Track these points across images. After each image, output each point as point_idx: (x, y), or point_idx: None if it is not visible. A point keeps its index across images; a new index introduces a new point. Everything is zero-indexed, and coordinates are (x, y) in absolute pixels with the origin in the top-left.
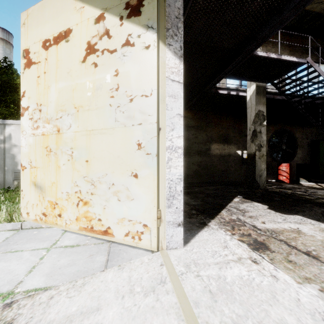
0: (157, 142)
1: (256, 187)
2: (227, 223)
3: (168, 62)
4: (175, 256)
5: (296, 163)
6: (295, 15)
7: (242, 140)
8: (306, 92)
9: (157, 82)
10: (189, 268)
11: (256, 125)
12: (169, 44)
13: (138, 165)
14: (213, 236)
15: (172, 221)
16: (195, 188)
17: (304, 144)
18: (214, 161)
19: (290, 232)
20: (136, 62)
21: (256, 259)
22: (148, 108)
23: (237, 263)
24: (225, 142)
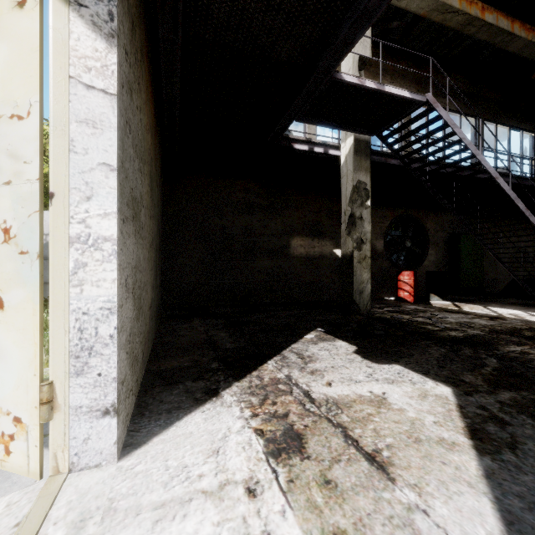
0: (39, 224)
1: (355, 311)
2: (260, 388)
3: (77, 43)
4: (77, 491)
5: (427, 270)
6: (388, 4)
7: None
8: (429, 154)
9: (39, 86)
10: (80, 529)
11: (355, 206)
12: (80, 3)
13: (4, 278)
14: (210, 424)
15: (88, 405)
16: (254, 315)
17: (438, 239)
18: (297, 266)
19: (367, 403)
20: (0, 37)
21: (259, 484)
22: (23, 146)
23: (209, 500)
24: (314, 234)
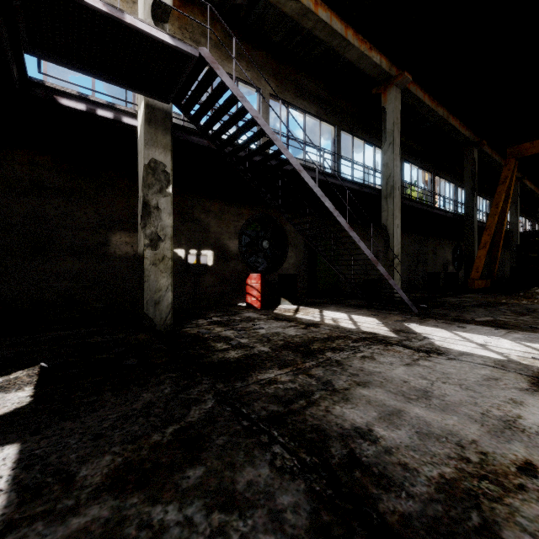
0: None
1: (150, 328)
2: None
3: None
4: None
5: (287, 272)
6: None
7: (187, 229)
8: (233, 135)
9: None
10: None
11: (151, 193)
12: None
13: None
14: None
15: None
16: None
17: (298, 241)
18: (120, 269)
19: None
20: None
21: None
22: None
23: None
24: None
